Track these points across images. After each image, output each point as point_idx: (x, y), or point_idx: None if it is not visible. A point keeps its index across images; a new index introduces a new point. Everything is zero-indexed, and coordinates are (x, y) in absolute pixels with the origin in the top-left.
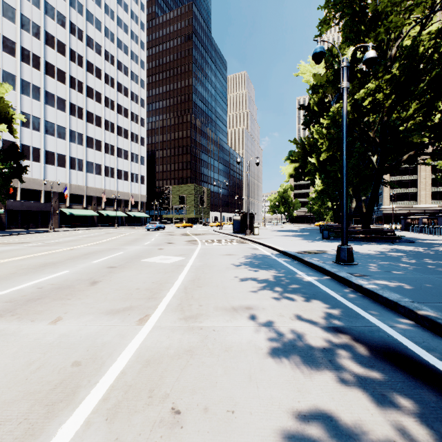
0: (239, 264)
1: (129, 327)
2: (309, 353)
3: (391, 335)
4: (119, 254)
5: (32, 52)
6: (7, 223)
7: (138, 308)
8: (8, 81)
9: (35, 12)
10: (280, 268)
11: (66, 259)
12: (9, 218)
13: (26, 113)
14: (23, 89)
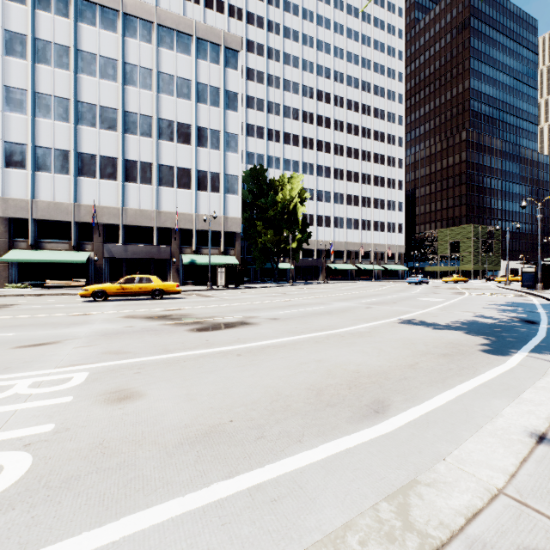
0: (491, 304)
1: (419, 310)
2: (489, 317)
3: (541, 320)
4: (396, 296)
5: (309, 137)
6: (294, 276)
7: (421, 308)
8: (295, 167)
9: (310, 103)
10: (526, 308)
11: (366, 296)
12: (295, 272)
13: (305, 188)
14: (303, 170)
